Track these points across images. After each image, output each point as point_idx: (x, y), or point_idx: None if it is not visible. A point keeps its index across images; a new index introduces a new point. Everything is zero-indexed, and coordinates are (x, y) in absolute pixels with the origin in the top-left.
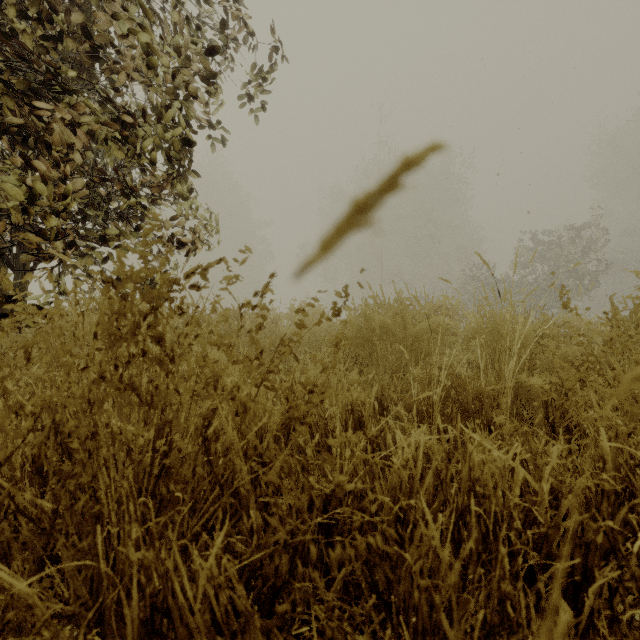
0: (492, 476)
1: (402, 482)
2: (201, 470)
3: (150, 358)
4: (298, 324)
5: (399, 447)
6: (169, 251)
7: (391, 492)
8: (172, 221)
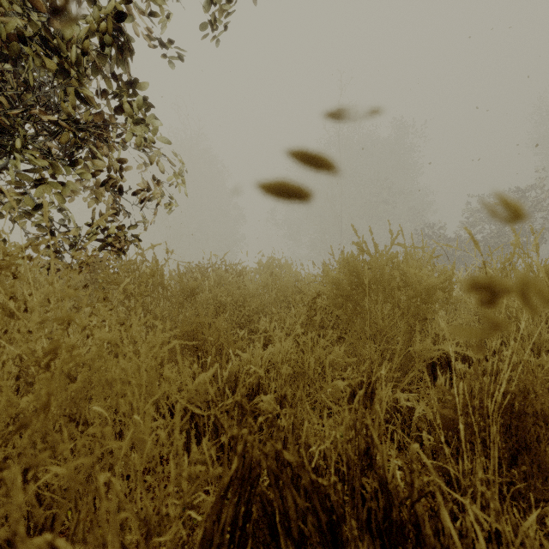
0: None
1: None
2: None
3: None
4: None
5: None
6: None
7: None
8: (119, 161)
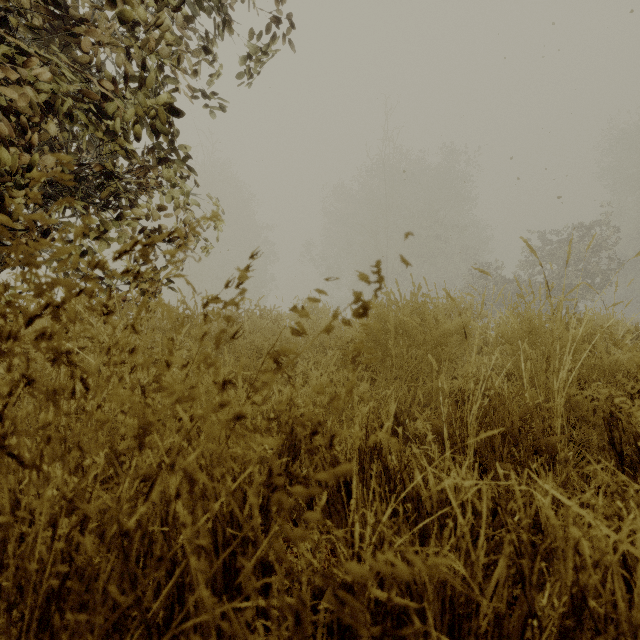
0: (596, 565)
1: (455, 574)
2: (115, 593)
3: (39, 388)
4: (294, 328)
5: (432, 491)
6: (89, 213)
7: (438, 590)
8: (160, 210)
